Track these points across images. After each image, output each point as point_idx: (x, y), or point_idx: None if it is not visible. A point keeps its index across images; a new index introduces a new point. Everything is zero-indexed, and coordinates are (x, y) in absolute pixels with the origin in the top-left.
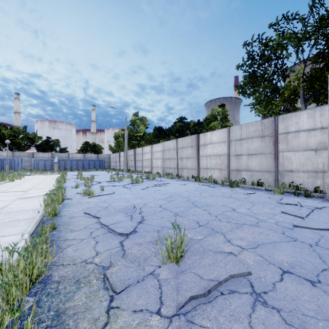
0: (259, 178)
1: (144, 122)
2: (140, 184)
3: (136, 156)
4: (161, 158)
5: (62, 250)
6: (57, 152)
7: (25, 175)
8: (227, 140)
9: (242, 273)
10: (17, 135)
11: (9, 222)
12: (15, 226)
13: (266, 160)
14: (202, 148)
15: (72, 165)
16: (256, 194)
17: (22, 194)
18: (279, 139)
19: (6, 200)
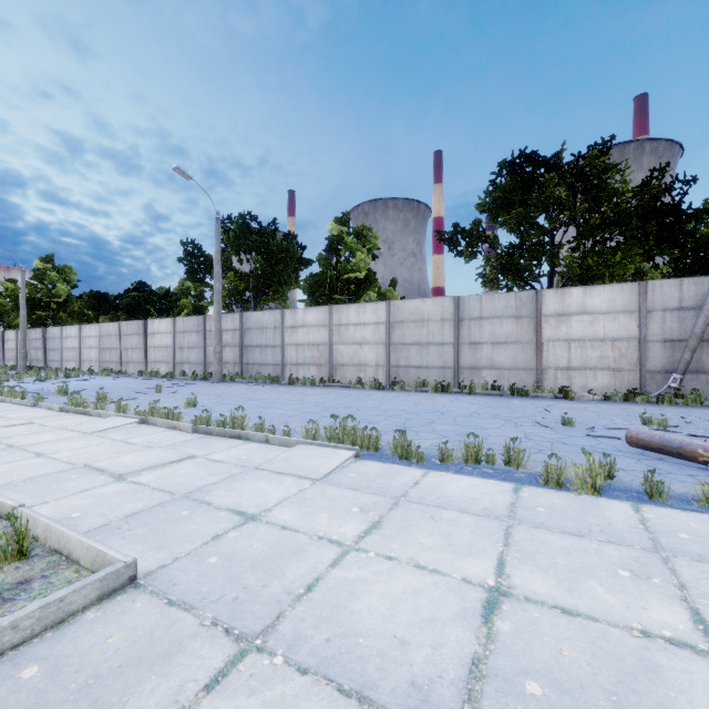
0: (196, 370)
1: (69, 276)
2: (53, 381)
3: (49, 341)
4: (97, 346)
5: None
6: None
7: None
8: (173, 331)
9: (84, 390)
10: None
11: None
12: None
13: (200, 353)
14: (151, 338)
15: None
16: (174, 381)
17: None
18: (207, 335)
19: None
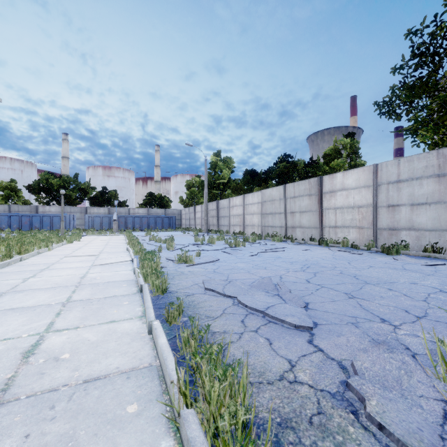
0: (434, 241)
1: (229, 164)
2: (243, 248)
3: (220, 210)
4: (258, 212)
5: (224, 351)
6: (115, 206)
7: (81, 235)
8: (373, 184)
9: None
10: (67, 185)
11: (106, 300)
12: (118, 306)
13: (446, 213)
14: (328, 197)
15: (135, 224)
16: (444, 265)
17: (94, 259)
18: None
19: (80, 267)
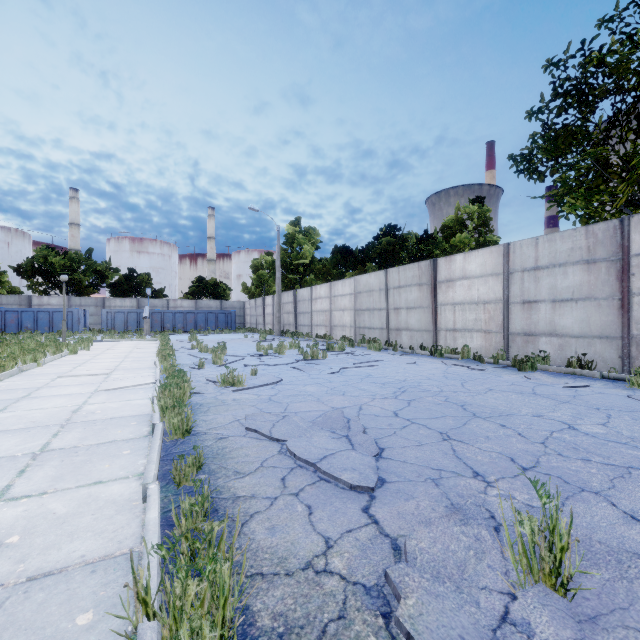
0: (582, 352)
1: (312, 237)
2: (322, 361)
3: (299, 303)
4: (351, 307)
5: (241, 527)
6: (148, 297)
7: (94, 340)
8: (504, 271)
9: None
10: (75, 266)
11: (98, 447)
12: (114, 457)
13: (598, 313)
14: (444, 288)
15: (176, 322)
16: (590, 387)
17: (101, 381)
18: (633, 266)
19: (76, 394)
